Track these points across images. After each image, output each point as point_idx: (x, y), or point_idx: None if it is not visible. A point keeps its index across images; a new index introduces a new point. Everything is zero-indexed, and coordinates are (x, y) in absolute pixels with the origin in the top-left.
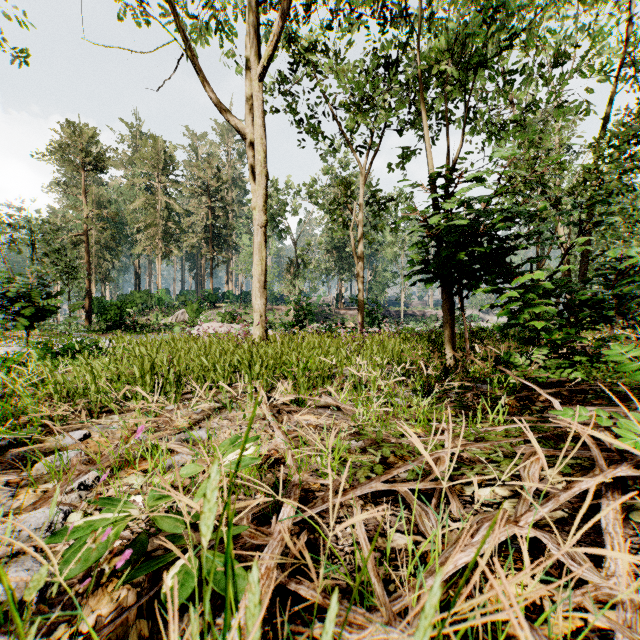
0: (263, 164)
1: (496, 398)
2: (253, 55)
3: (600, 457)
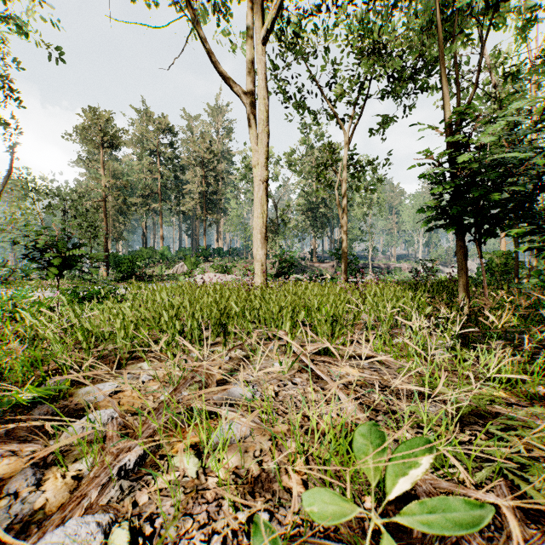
0: (265, 122)
1: None
2: (257, 19)
3: None
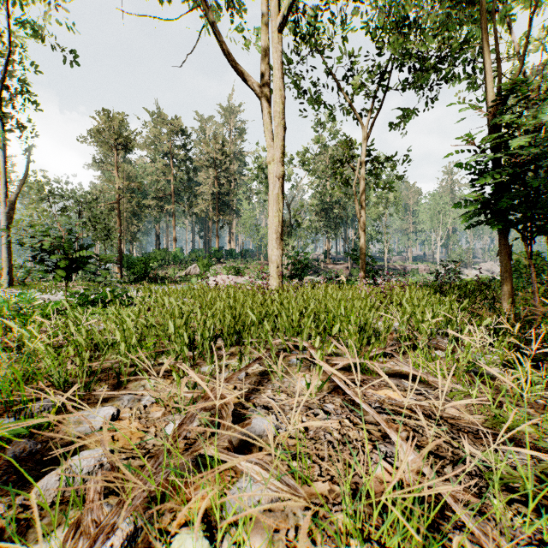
0: (281, 115)
1: None
2: (272, 5)
3: None
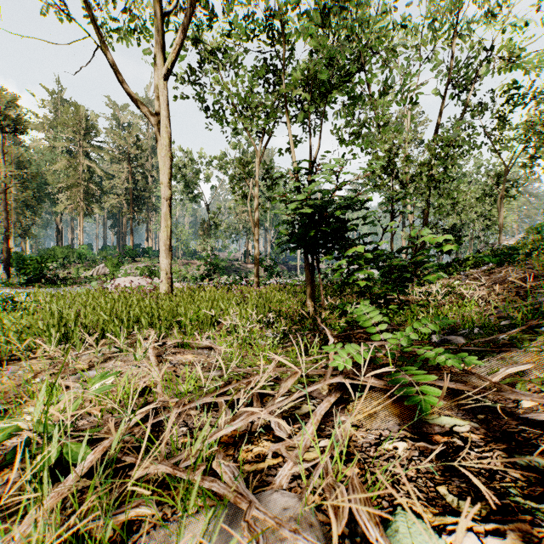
0: (168, 148)
1: (325, 337)
2: (158, 57)
3: (330, 373)
